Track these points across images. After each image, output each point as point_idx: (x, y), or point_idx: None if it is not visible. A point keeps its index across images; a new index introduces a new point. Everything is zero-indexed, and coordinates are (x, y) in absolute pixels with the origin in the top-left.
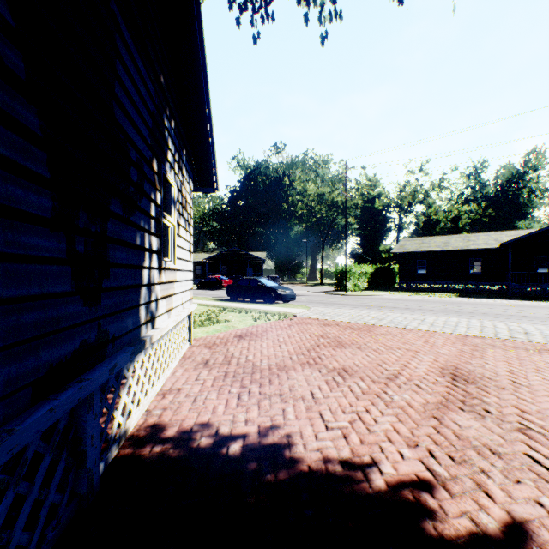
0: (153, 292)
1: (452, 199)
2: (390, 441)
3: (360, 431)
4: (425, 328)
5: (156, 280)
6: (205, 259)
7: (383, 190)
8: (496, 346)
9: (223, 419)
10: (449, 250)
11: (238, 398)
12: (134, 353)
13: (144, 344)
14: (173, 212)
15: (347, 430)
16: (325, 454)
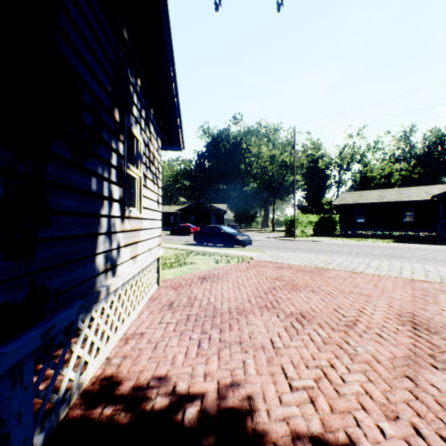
0: (114, 241)
1: (385, 159)
2: (365, 409)
3: (328, 393)
4: (372, 272)
5: (118, 228)
6: (177, 210)
7: (325, 151)
8: (445, 291)
9: (181, 372)
10: (385, 201)
11: (198, 346)
12: (83, 308)
13: (99, 295)
14: (139, 164)
15: (314, 391)
16: (292, 426)
